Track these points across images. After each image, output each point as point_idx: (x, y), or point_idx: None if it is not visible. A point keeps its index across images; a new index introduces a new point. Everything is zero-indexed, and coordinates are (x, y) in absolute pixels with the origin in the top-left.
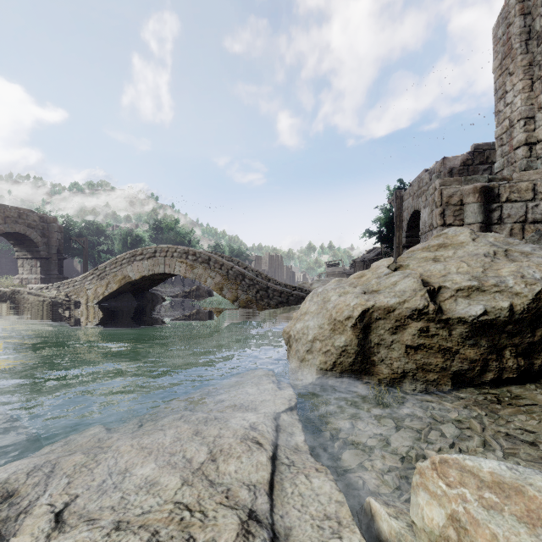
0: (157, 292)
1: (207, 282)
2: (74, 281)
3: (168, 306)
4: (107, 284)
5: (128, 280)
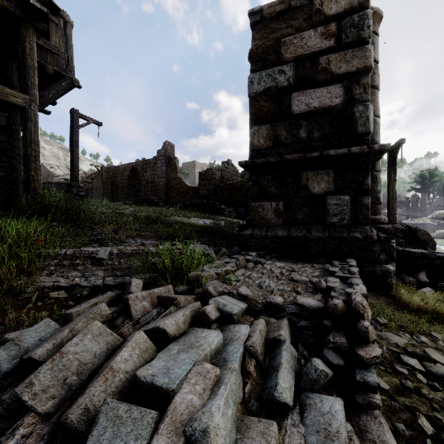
0: None
1: None
2: None
3: None
4: None
5: None
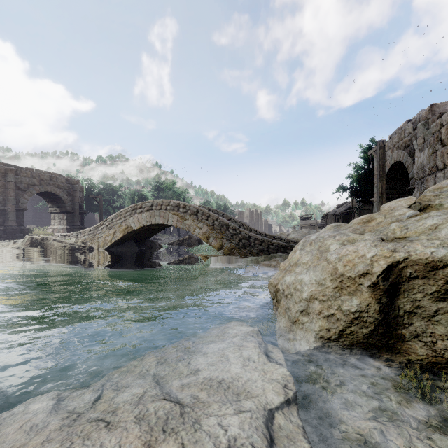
0: (158, 240)
1: (196, 231)
2: (89, 230)
3: (165, 252)
4: (113, 233)
5: (130, 230)
